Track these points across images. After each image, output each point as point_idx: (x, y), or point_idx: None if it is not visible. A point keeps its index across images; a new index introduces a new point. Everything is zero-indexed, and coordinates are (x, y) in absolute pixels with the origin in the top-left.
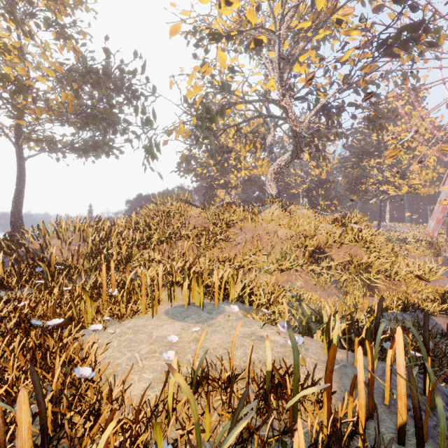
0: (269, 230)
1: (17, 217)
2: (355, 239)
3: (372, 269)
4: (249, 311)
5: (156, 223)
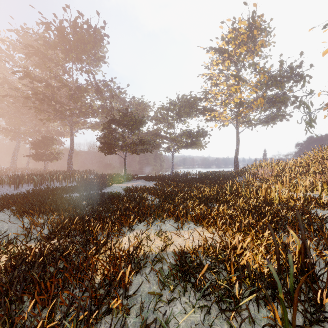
0: None
1: (236, 160)
2: None
3: None
4: None
5: (313, 163)
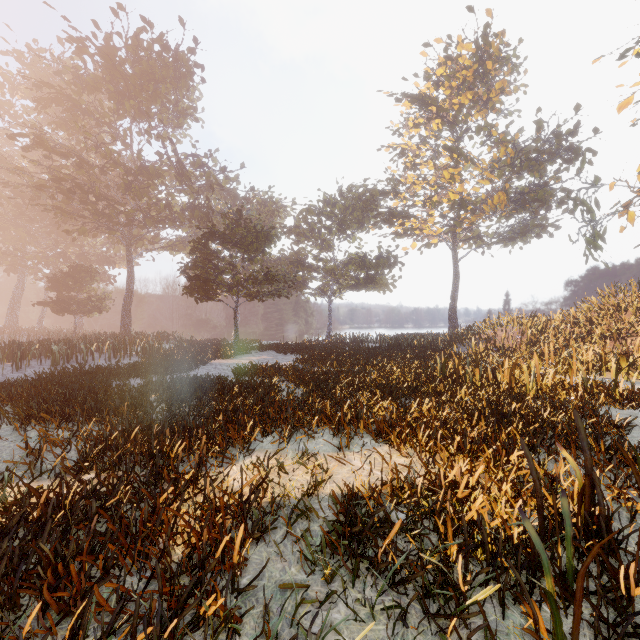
0: None
1: (453, 313)
2: None
3: None
4: None
5: (600, 318)
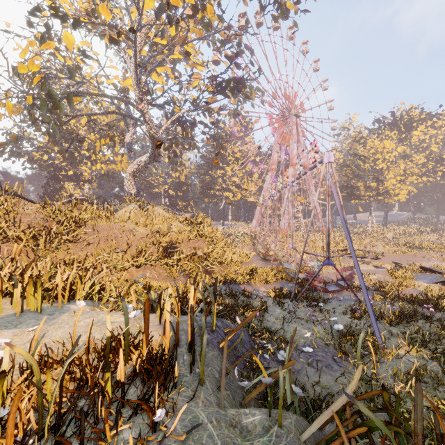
0: (126, 229)
1: None
2: (199, 235)
3: (211, 257)
4: (98, 306)
5: None
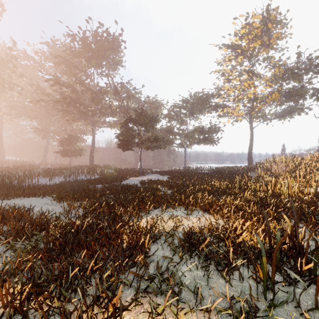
0: None
1: (250, 156)
2: None
3: None
4: None
5: None
